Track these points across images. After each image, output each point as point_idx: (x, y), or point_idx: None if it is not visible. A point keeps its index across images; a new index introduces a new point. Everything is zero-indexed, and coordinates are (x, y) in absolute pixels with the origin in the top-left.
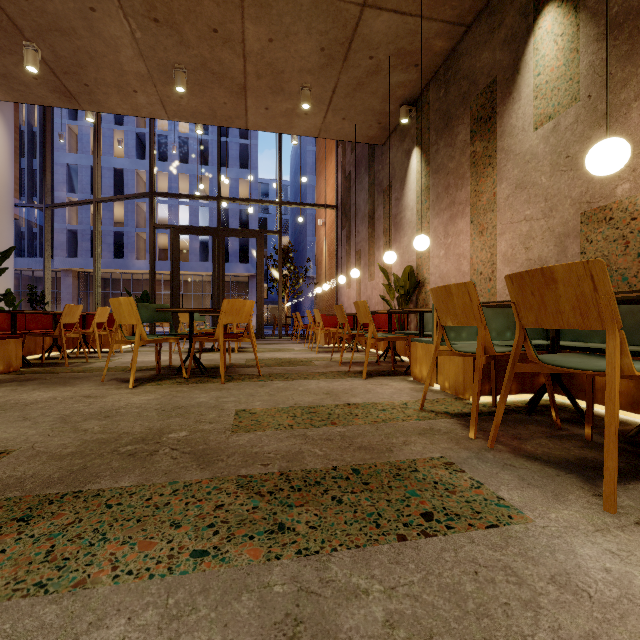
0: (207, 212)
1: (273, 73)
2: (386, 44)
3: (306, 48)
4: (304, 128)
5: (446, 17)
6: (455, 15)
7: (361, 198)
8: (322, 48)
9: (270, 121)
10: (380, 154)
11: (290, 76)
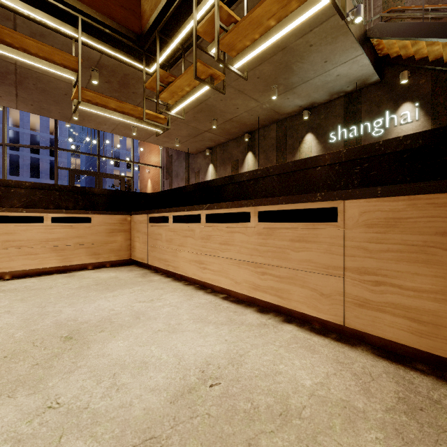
0: (15, 134)
1: (168, 134)
2: (208, 137)
3: (184, 132)
4: (168, 145)
5: (226, 137)
6: (228, 137)
7: (181, 170)
8: (189, 134)
9: (156, 141)
10: (193, 157)
11: (174, 135)
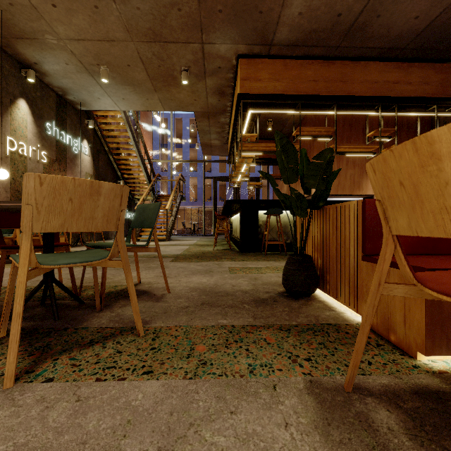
0: None
1: None
2: None
3: None
4: None
5: None
6: None
7: None
8: None
9: None
10: None
11: None
